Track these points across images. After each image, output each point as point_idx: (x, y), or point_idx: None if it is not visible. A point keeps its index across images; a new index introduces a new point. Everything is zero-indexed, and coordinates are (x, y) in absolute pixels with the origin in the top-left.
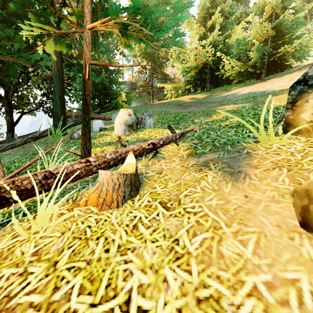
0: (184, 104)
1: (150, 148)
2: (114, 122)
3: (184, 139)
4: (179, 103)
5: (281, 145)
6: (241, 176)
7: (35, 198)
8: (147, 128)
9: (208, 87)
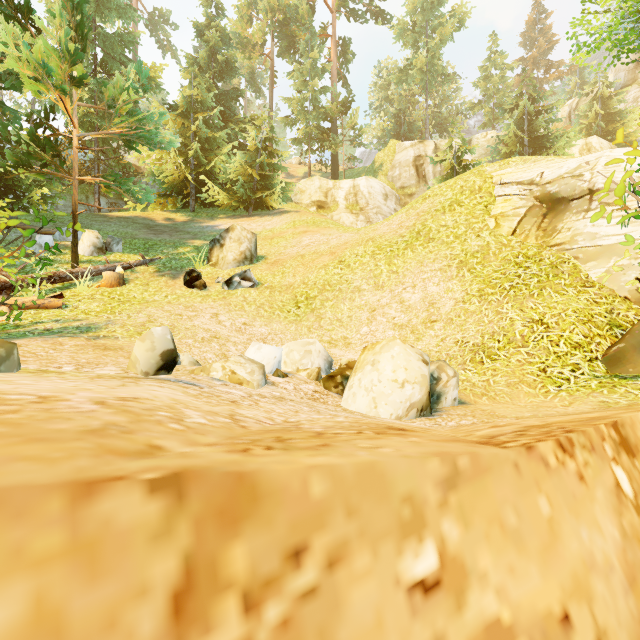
0: (156, 227)
1: (128, 267)
2: (79, 242)
3: (153, 263)
4: (149, 225)
5: (202, 269)
6: (177, 278)
7: (56, 286)
8: (116, 252)
9: (192, 206)
